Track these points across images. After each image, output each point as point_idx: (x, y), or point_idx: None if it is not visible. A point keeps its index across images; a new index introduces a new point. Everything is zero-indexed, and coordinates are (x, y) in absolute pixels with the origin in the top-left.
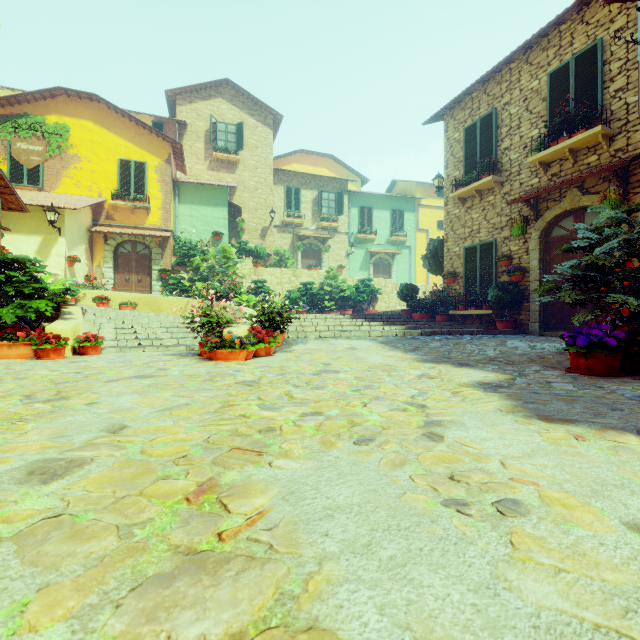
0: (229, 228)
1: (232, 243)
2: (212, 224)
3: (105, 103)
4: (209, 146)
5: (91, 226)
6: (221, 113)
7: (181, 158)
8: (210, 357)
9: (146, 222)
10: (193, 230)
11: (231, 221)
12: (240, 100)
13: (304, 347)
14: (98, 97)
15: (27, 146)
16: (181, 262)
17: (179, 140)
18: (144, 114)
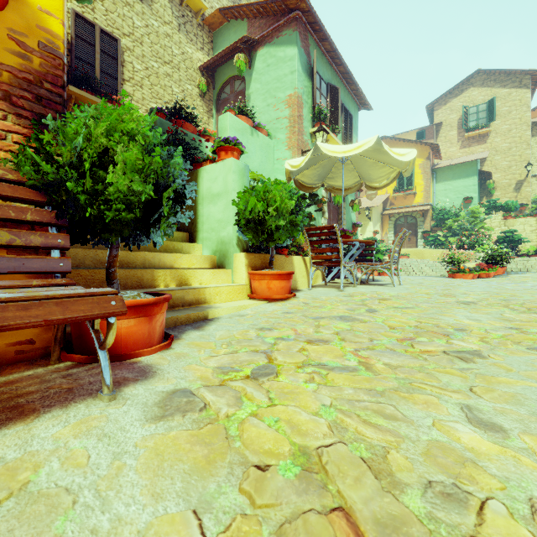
0: (480, 190)
1: (481, 203)
2: (463, 192)
3: (389, 138)
4: (461, 130)
5: (382, 211)
6: (472, 99)
7: (437, 151)
8: (452, 277)
9: (413, 202)
10: (446, 200)
11: (481, 184)
12: (491, 79)
13: (518, 275)
14: (386, 137)
15: (370, 192)
16: (437, 224)
17: (436, 136)
18: (411, 130)
